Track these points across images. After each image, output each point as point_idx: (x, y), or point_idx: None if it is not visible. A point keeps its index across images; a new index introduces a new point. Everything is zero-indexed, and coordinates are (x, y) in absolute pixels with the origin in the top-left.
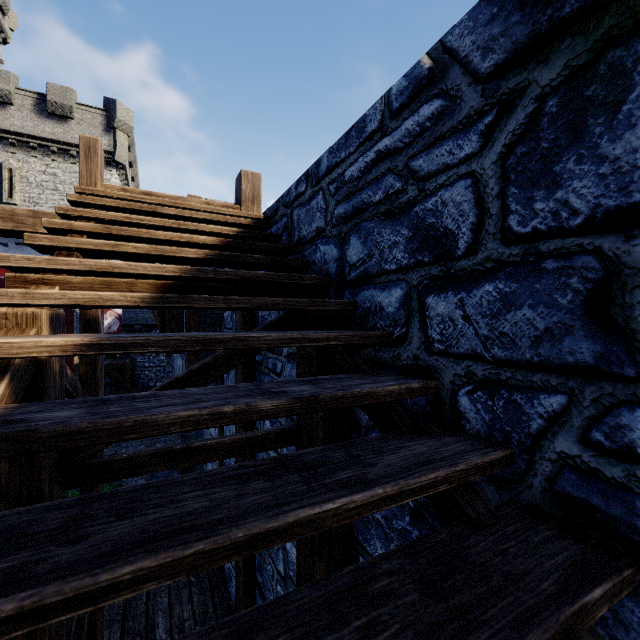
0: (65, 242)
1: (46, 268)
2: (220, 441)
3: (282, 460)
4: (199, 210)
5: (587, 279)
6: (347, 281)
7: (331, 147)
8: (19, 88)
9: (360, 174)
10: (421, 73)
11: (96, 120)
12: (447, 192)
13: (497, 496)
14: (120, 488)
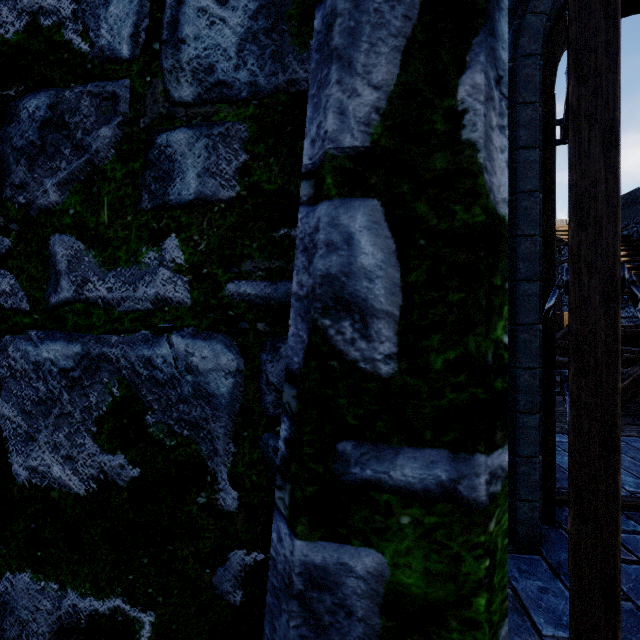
0: None
1: None
2: None
3: None
4: None
5: None
6: None
7: None
8: None
9: None
10: None
11: None
12: None
13: None
14: None
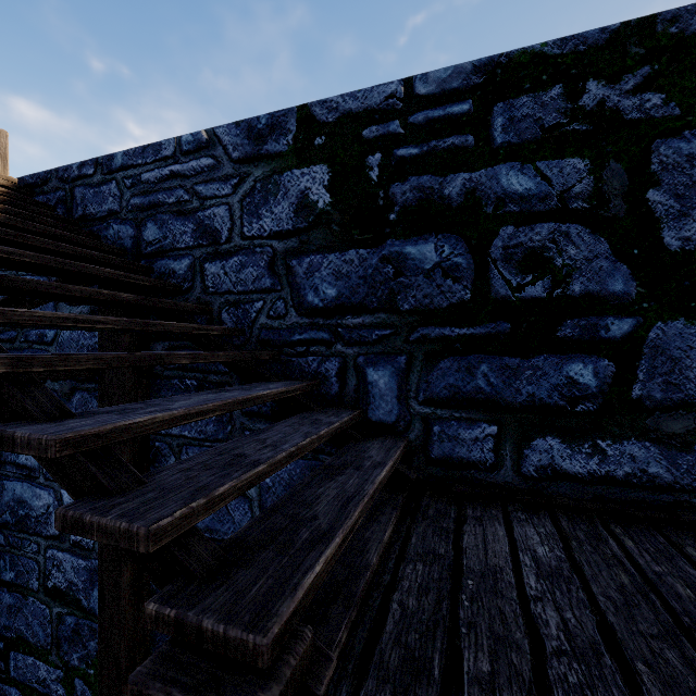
0: None
1: None
2: None
3: None
4: None
5: (269, 256)
6: (144, 254)
7: (127, 150)
8: None
9: (157, 181)
10: (202, 139)
11: None
12: (217, 209)
13: None
14: None
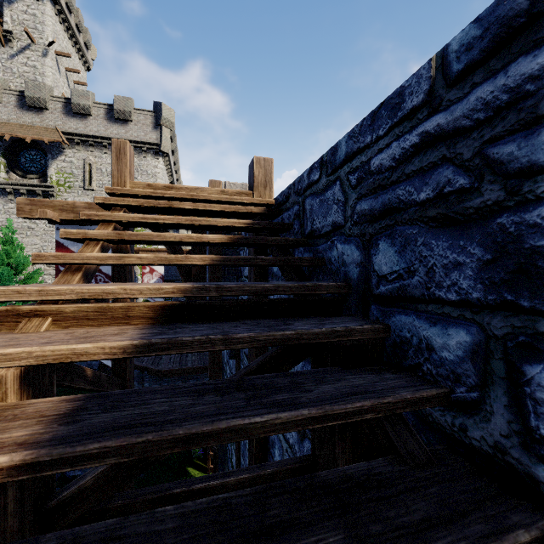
0: (71, 258)
1: (37, 300)
2: (224, 482)
3: None
4: (214, 200)
5: None
6: (374, 294)
7: (351, 130)
8: (95, 102)
9: (394, 163)
10: (512, 9)
11: (148, 120)
12: None
13: None
14: None
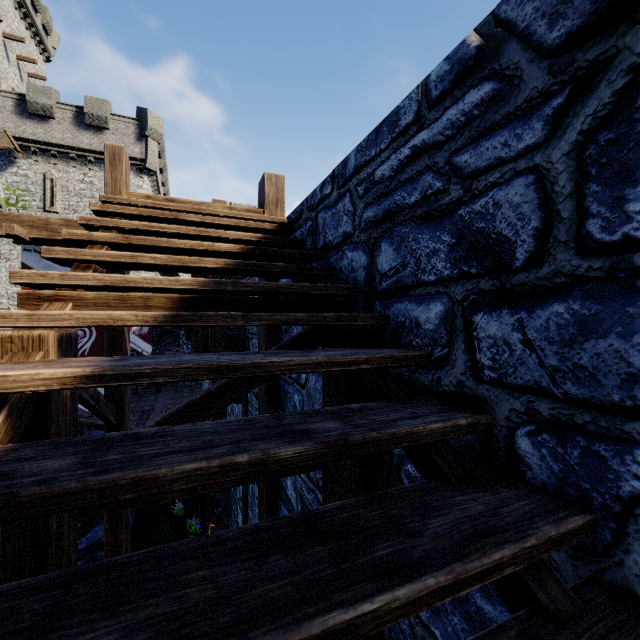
0: (82, 254)
1: (59, 284)
2: None
3: (306, 520)
4: (222, 215)
5: None
6: (377, 291)
7: (359, 145)
8: (60, 102)
9: (392, 173)
10: (467, 53)
11: (129, 129)
12: (501, 191)
13: (570, 567)
14: (114, 559)
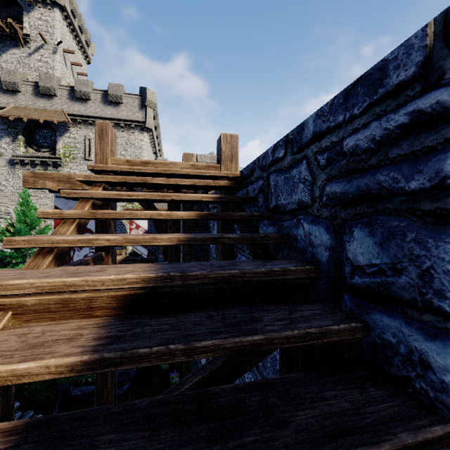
0: (41, 242)
1: None
2: None
3: None
4: (185, 174)
5: None
6: (347, 283)
7: (320, 109)
8: (94, 89)
9: (373, 145)
10: None
11: (135, 102)
12: None
13: None
14: None
